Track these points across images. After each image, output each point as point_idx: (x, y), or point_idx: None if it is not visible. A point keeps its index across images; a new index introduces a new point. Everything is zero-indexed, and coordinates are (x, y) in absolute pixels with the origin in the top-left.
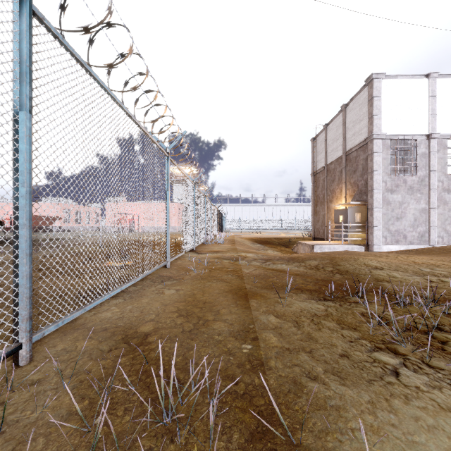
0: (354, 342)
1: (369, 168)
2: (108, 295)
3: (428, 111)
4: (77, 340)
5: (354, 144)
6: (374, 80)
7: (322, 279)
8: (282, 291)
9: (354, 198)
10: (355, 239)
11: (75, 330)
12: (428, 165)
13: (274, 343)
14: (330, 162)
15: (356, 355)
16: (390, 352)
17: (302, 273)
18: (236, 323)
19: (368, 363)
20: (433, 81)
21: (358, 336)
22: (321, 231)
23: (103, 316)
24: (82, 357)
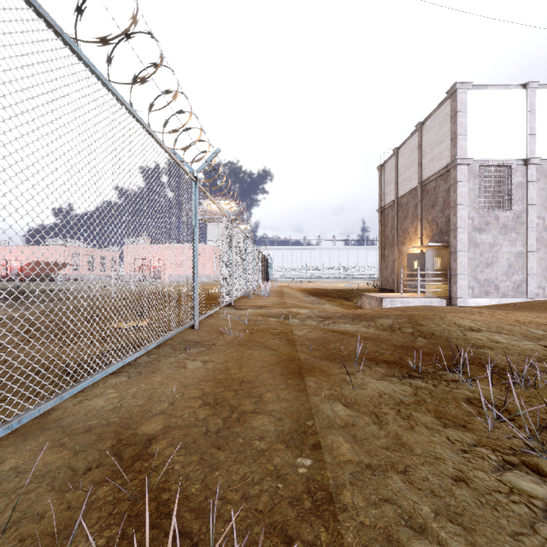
0: (470, 453)
1: (452, 201)
2: (102, 373)
3: (526, 130)
4: (42, 449)
5: (432, 172)
6: (458, 91)
7: (401, 345)
8: (349, 363)
9: (433, 239)
10: (434, 290)
11: (42, 431)
12: (526, 198)
13: (346, 455)
14: (402, 195)
15: (479, 479)
16: (530, 472)
17: (373, 337)
18: (287, 416)
19: (502, 496)
20: (531, 92)
21: (472, 441)
22: (390, 280)
23: (92, 404)
24: (38, 485)
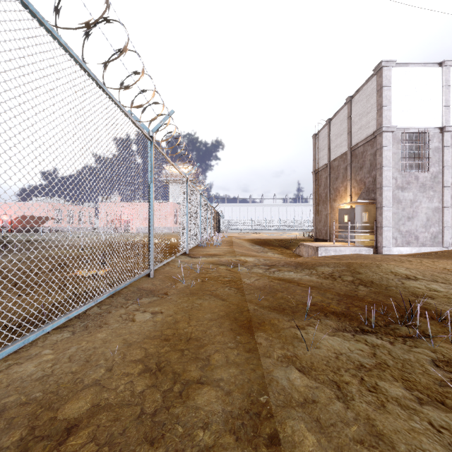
0: None
1: (378, 163)
2: (37, 332)
3: (442, 102)
4: None
5: (360, 139)
6: (384, 68)
7: (345, 294)
8: (298, 315)
9: (361, 196)
10: (363, 240)
11: None
12: (442, 161)
13: None
14: (334, 159)
15: None
16: None
17: (317, 285)
18: (236, 389)
19: None
20: (446, 69)
21: None
22: (323, 232)
23: (19, 371)
24: None
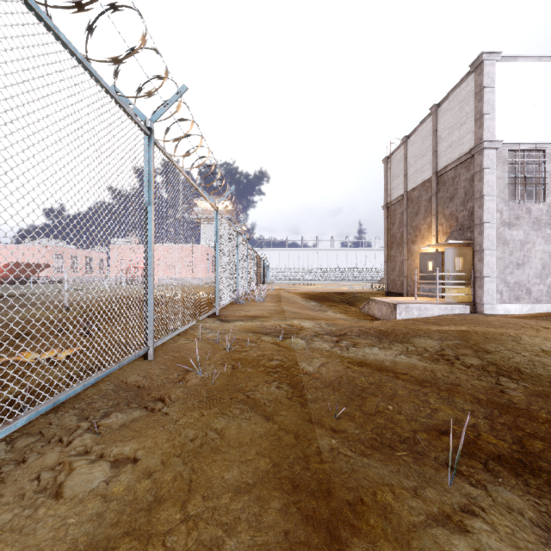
0: None
1: (477, 191)
2: None
3: None
4: None
5: (450, 160)
6: (485, 63)
7: (488, 399)
8: (429, 469)
9: (451, 236)
10: (456, 295)
11: None
12: None
13: None
14: (413, 188)
15: None
16: None
17: (428, 377)
18: None
19: None
20: None
21: None
22: (398, 283)
23: None
24: None
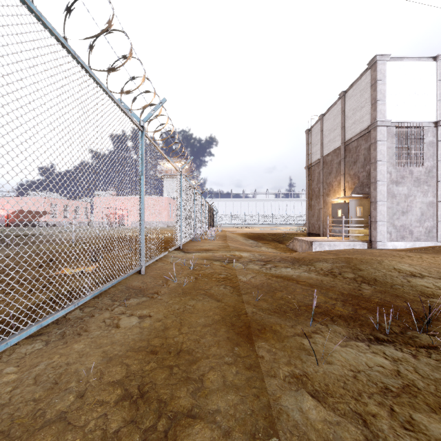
0: None
1: (372, 157)
2: None
3: (436, 97)
4: None
5: (354, 133)
6: (378, 62)
7: (349, 293)
8: (302, 319)
9: (355, 191)
10: (357, 235)
11: None
12: (436, 155)
13: None
14: (327, 154)
15: None
16: None
17: (318, 283)
18: (237, 425)
19: None
20: (440, 64)
21: None
22: (317, 226)
23: None
24: None
